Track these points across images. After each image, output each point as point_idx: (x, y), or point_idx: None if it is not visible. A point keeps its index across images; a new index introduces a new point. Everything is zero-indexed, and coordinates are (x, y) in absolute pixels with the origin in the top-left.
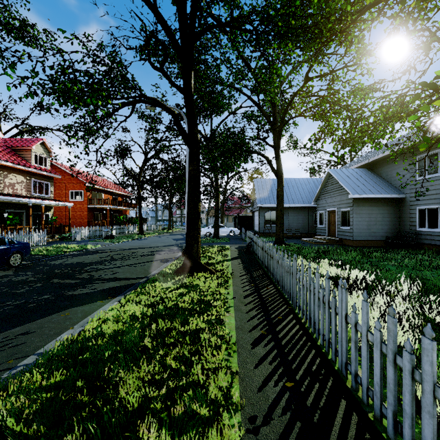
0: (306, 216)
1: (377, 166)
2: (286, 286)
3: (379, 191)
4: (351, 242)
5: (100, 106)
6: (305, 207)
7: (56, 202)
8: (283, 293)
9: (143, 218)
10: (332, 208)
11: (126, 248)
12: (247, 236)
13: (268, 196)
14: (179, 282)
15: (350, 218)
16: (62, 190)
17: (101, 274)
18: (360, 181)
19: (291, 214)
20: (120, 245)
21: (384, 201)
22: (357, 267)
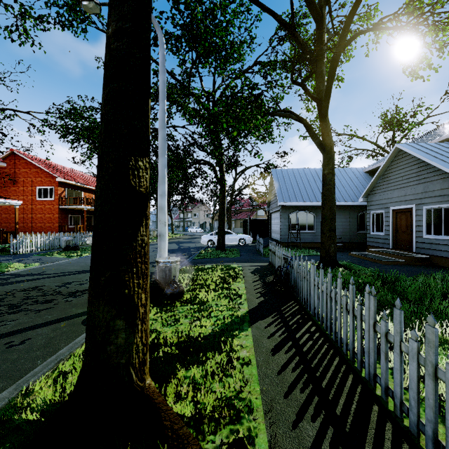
0: (348, 219)
1: None
2: None
3: None
4: None
5: None
6: (346, 206)
7: None
8: None
9: None
10: (403, 205)
11: (69, 270)
12: (270, 250)
13: (293, 192)
14: None
15: None
16: (27, 186)
17: None
18: None
19: None
20: (70, 264)
21: None
22: None
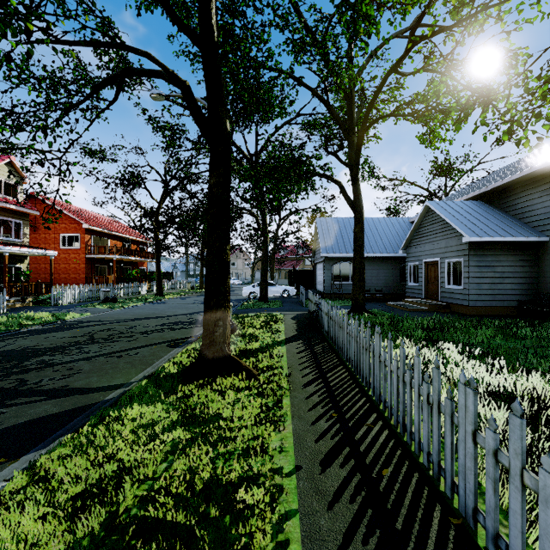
0: (390, 270)
1: (498, 197)
2: (419, 433)
3: (508, 232)
4: (466, 308)
5: (2, 28)
6: (388, 257)
7: (28, 249)
8: (410, 447)
9: (168, 272)
10: (432, 258)
11: (125, 318)
12: (309, 299)
13: (336, 242)
14: (179, 406)
15: (464, 272)
16: (49, 233)
17: (43, 378)
18: (477, 217)
19: (368, 267)
20: (120, 313)
21: (515, 246)
22: (521, 364)
